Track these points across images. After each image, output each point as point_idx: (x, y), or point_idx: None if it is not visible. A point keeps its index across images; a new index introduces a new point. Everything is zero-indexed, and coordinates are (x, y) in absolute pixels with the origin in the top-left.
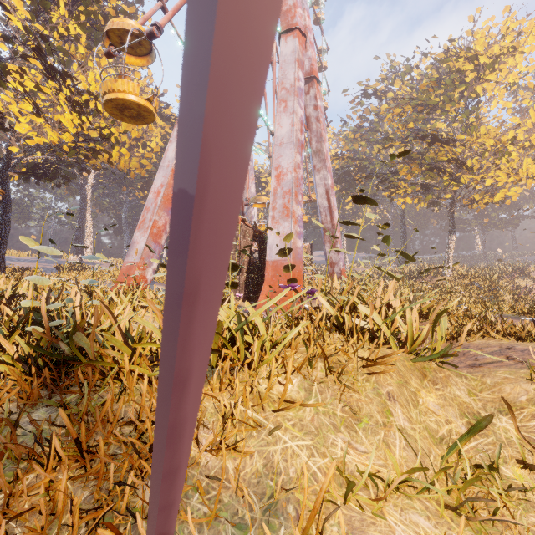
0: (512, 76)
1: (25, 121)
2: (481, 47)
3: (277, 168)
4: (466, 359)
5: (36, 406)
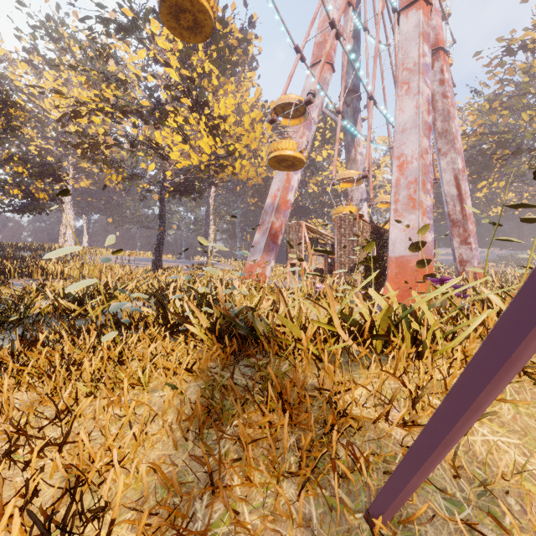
0: None
1: (176, 150)
2: None
3: (399, 157)
4: None
5: (230, 367)
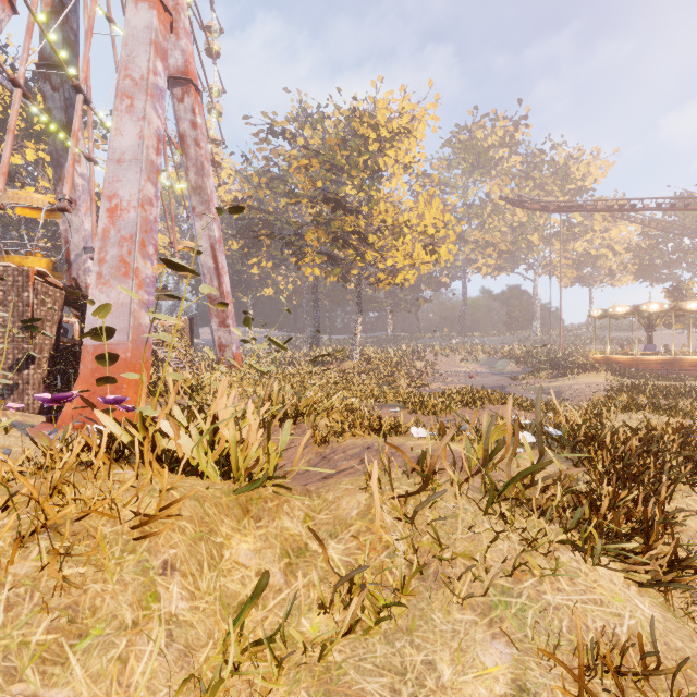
0: (409, 158)
1: None
2: (381, 118)
3: (111, 197)
4: (328, 467)
5: None
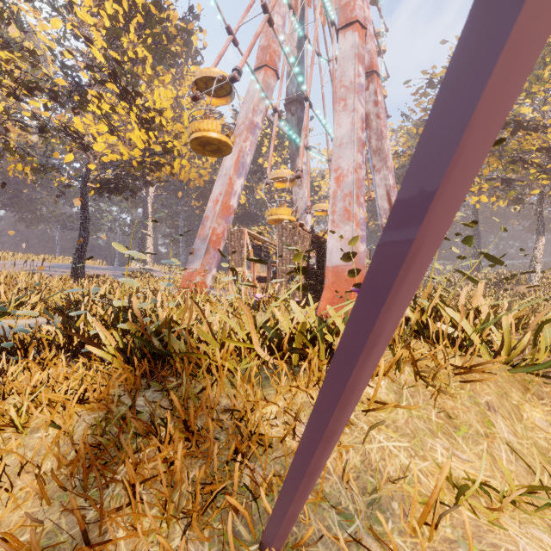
0: None
1: (102, 141)
2: None
3: (336, 170)
4: None
5: (139, 392)
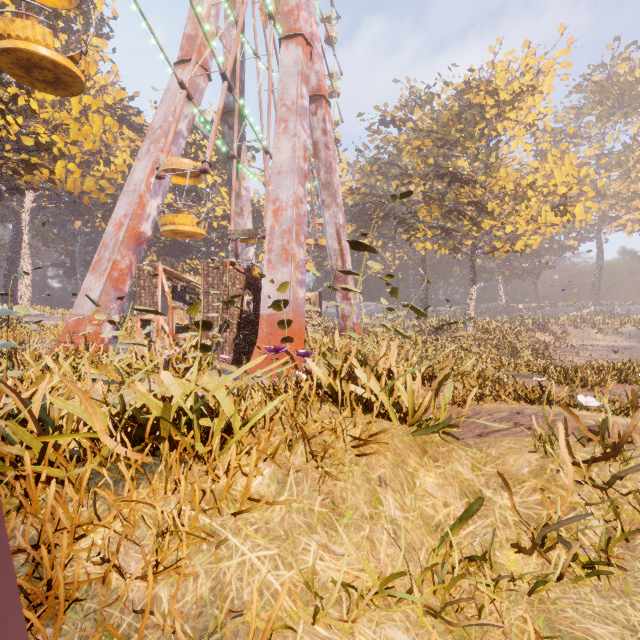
0: (532, 116)
1: None
2: (501, 81)
3: (274, 201)
4: (476, 426)
5: None
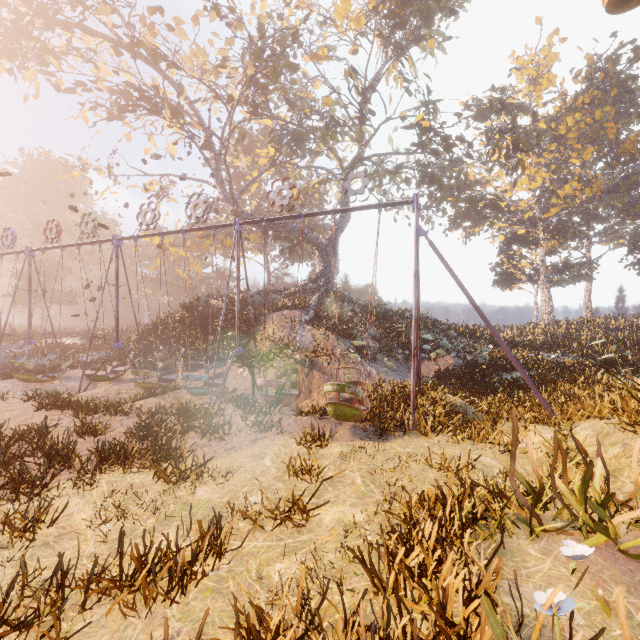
0: None
1: None
2: None
3: None
4: None
5: None
